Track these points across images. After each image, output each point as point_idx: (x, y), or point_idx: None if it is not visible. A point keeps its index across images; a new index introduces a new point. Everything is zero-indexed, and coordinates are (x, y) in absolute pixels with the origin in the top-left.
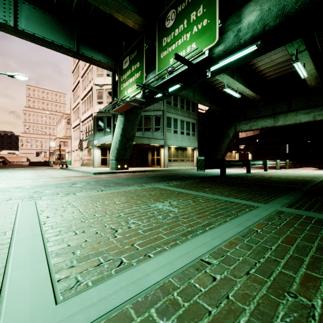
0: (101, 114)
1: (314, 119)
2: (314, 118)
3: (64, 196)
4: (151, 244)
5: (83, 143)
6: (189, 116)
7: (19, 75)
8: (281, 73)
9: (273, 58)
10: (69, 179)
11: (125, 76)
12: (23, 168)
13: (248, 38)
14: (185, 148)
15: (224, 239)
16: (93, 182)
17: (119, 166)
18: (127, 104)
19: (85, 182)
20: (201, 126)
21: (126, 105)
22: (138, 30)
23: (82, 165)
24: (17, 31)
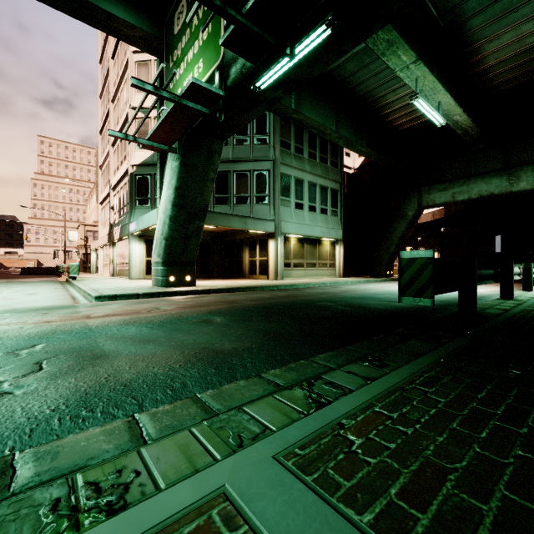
0: (145, 170)
1: None
2: None
3: None
4: None
5: (114, 230)
6: (326, 176)
7: None
8: (528, 78)
9: (525, 32)
10: None
11: (179, 50)
12: None
13: None
14: (318, 239)
15: None
16: (4, 348)
17: (173, 277)
18: (177, 111)
19: None
20: (346, 199)
21: (176, 113)
22: None
23: (114, 275)
24: None
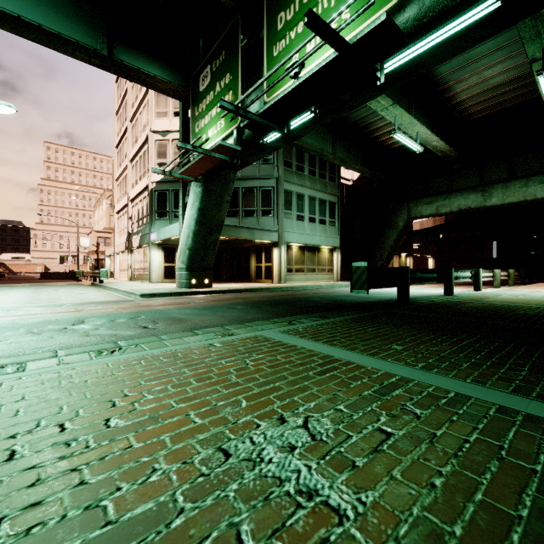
0: (163, 186)
1: None
2: None
3: None
4: None
5: (133, 238)
6: (325, 190)
7: None
8: (497, 108)
9: (487, 76)
10: (82, 309)
11: (204, 105)
12: (24, 284)
13: None
14: (317, 247)
15: None
16: (125, 317)
17: (195, 281)
18: (206, 158)
19: (105, 319)
20: (344, 209)
21: (205, 159)
22: (226, 2)
23: (132, 279)
24: None
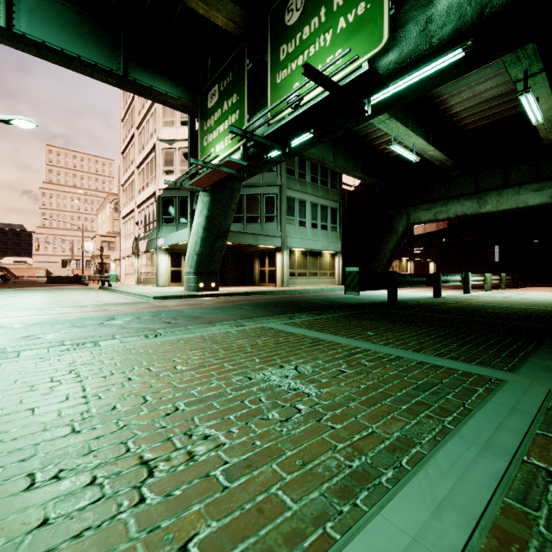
0: (170, 193)
1: (551, 200)
2: (551, 198)
3: (70, 350)
4: (246, 543)
5: (140, 243)
6: (326, 197)
7: (19, 120)
8: (491, 119)
9: (479, 90)
10: (106, 309)
11: (212, 121)
12: (34, 287)
13: (447, 33)
14: (319, 252)
15: (473, 517)
16: (148, 315)
17: (202, 284)
18: (214, 171)
19: (132, 316)
20: (346, 214)
21: (214, 172)
22: (233, 32)
23: (138, 283)
24: (13, 36)
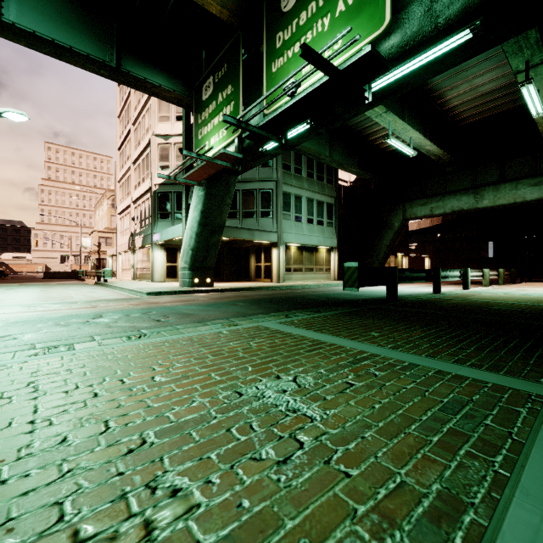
0: (166, 188)
1: None
2: None
3: (39, 355)
4: None
5: (136, 239)
6: (322, 192)
7: (10, 113)
8: (488, 114)
9: (477, 83)
10: (96, 305)
11: (207, 113)
12: (30, 283)
13: (454, 12)
14: (315, 247)
15: None
16: (138, 312)
17: (197, 280)
18: (209, 164)
19: (120, 313)
20: (342, 210)
21: (208, 165)
22: (228, 21)
23: (134, 278)
24: (1, 25)
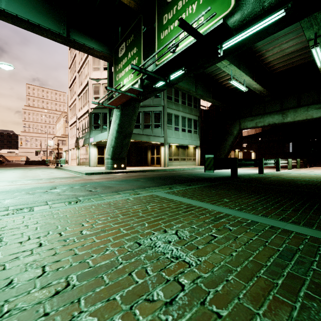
0: (97, 110)
1: None
2: None
3: (9, 215)
4: None
5: (79, 141)
6: (191, 113)
7: (3, 65)
8: (290, 66)
9: (284, 47)
10: (53, 181)
11: (121, 65)
12: (16, 167)
13: None
14: (186, 146)
15: None
16: (78, 185)
17: (116, 165)
18: (122, 95)
19: (68, 186)
20: (202, 123)
21: (122, 96)
22: (134, 8)
23: (78, 164)
24: None
